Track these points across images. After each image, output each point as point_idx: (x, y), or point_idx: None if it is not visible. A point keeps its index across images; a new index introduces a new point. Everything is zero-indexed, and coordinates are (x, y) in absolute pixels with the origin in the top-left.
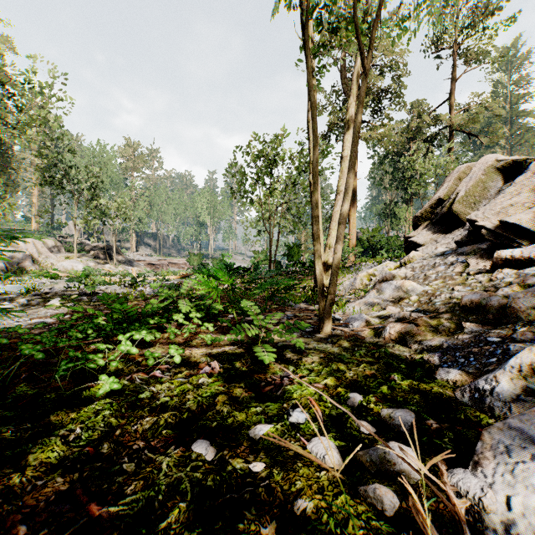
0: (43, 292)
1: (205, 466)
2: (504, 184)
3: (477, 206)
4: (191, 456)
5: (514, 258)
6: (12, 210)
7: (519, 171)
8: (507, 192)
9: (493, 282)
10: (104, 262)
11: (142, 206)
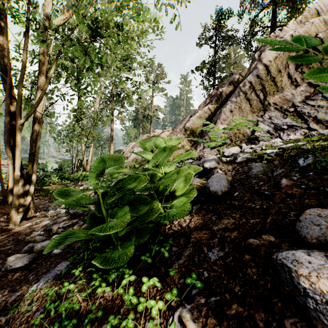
0: None
1: None
2: None
3: None
4: None
5: None
6: None
7: None
8: None
9: None
10: None
11: None
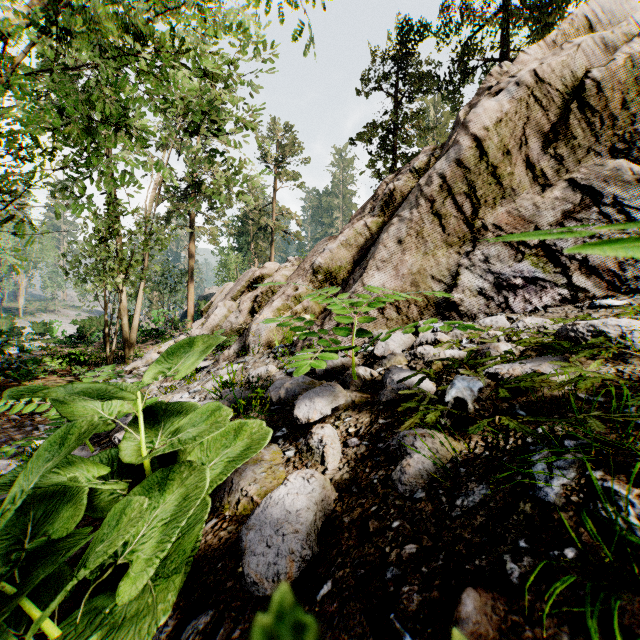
0: None
1: None
2: None
3: None
4: None
5: None
6: None
7: None
8: None
9: None
10: None
11: None
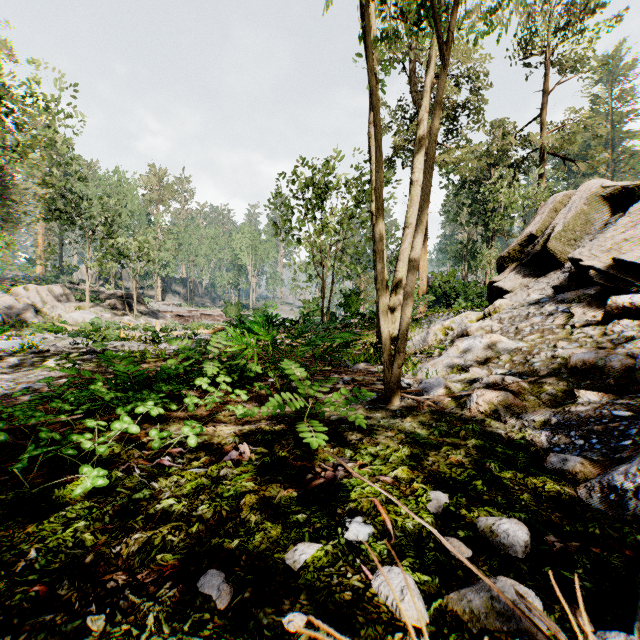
0: (41, 350)
1: (213, 619)
2: (611, 216)
3: (578, 243)
4: (195, 601)
5: (634, 306)
6: (9, 250)
7: (630, 200)
8: (620, 224)
9: (608, 337)
10: (122, 313)
11: (169, 246)
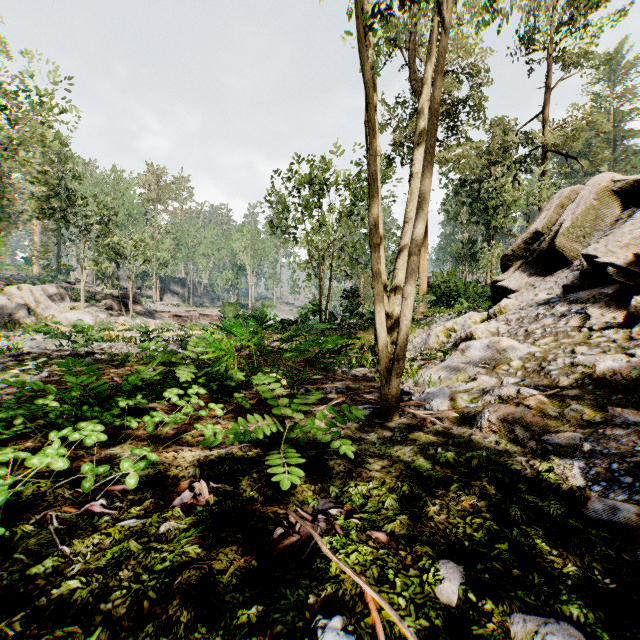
0: (22, 353)
1: None
2: (622, 211)
3: (587, 240)
4: None
5: None
6: None
7: None
8: (638, 218)
9: (636, 342)
10: (118, 313)
11: (167, 246)
